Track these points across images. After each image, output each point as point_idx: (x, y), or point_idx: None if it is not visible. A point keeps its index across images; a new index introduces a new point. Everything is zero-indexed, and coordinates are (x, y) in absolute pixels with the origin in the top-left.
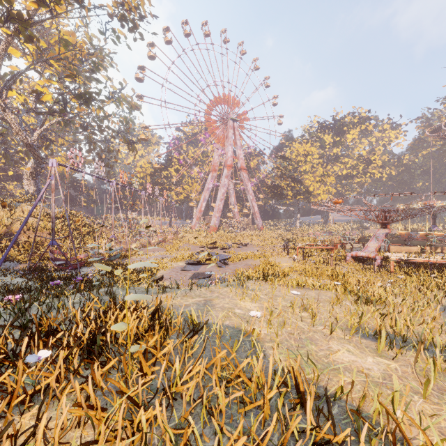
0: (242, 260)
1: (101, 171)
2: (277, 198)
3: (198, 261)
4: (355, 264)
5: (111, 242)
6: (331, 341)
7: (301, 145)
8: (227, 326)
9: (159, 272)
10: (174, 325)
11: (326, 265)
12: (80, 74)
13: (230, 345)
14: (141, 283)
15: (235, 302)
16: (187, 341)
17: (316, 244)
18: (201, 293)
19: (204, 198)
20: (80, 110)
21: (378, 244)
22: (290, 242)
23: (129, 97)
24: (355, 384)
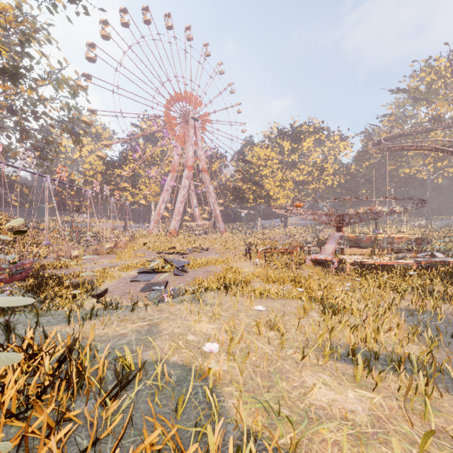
0: (202, 266)
1: (29, 162)
2: (239, 201)
3: (152, 269)
4: (314, 267)
5: (47, 249)
6: (304, 370)
7: (262, 150)
8: (174, 364)
9: (103, 284)
10: (97, 372)
11: (287, 270)
12: (6, 45)
13: (175, 398)
14: (77, 299)
15: (188, 324)
16: (108, 403)
17: (277, 247)
18: (146, 314)
19: (163, 200)
20: (4, 88)
21: (334, 247)
22: (252, 246)
23: (72, 80)
24: (341, 443)
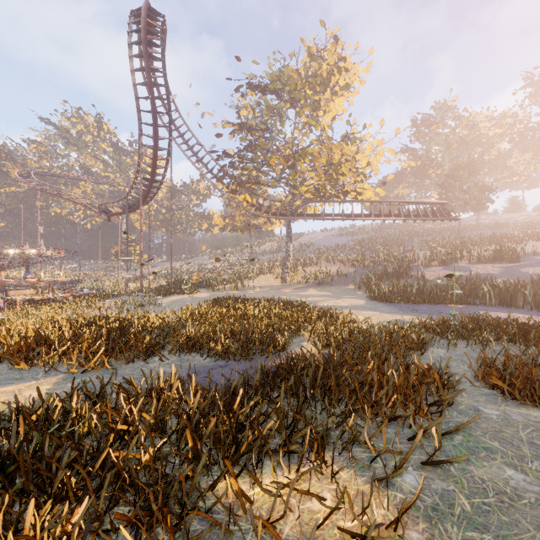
0: None
1: None
2: None
3: None
4: None
5: None
6: None
7: None
8: None
9: None
10: None
11: None
12: None
13: None
14: None
15: None
16: None
17: None
18: None
19: None
20: None
21: None
22: None
23: None
24: None
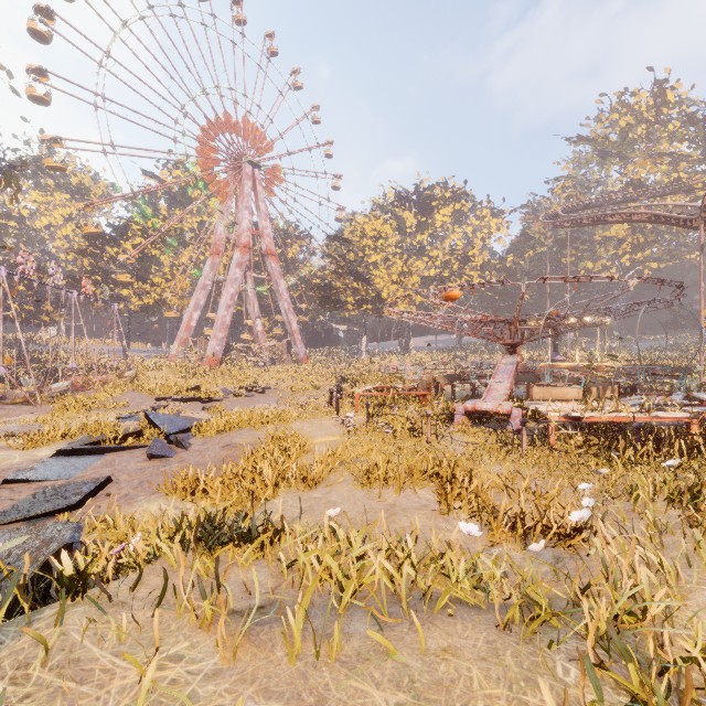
0: (226, 431)
1: None
2: (330, 307)
3: (101, 442)
4: (474, 429)
5: None
6: None
7: (369, 221)
8: None
9: None
10: None
11: (417, 437)
12: None
13: None
14: None
15: None
16: None
17: (393, 386)
18: None
19: (196, 303)
20: None
21: (509, 385)
22: (349, 384)
23: None
24: None
